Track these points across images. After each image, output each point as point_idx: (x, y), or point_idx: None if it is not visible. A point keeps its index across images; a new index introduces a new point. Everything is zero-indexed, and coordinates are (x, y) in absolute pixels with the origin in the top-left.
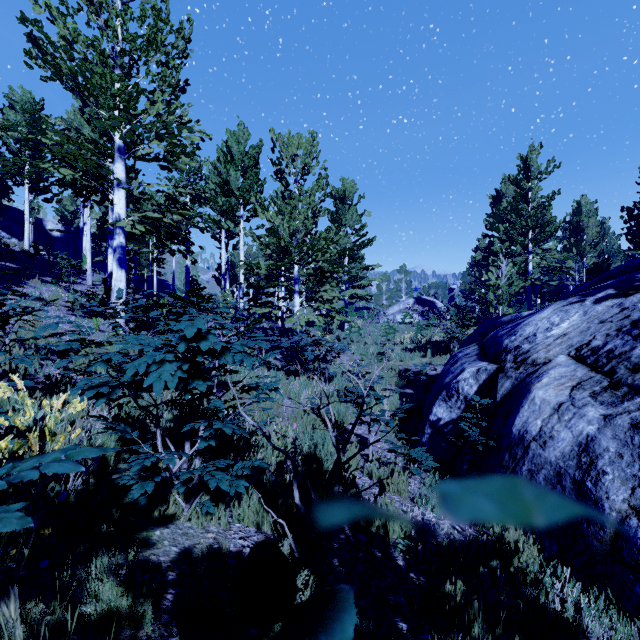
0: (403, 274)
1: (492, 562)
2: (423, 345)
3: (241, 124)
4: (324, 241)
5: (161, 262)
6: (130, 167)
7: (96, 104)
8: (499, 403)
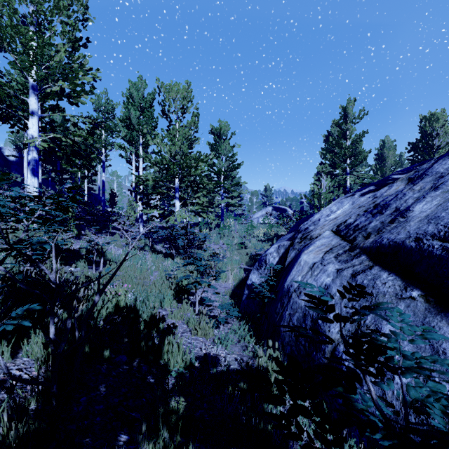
0: (268, 191)
1: (239, 384)
2: (272, 237)
3: (140, 77)
4: (193, 160)
5: (94, 181)
6: (53, 105)
7: (10, 50)
8: (285, 268)
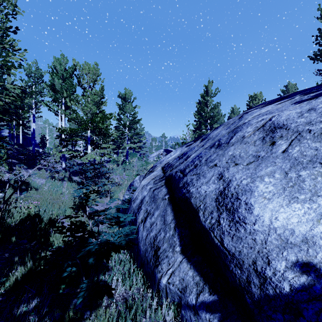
0: (163, 138)
1: None
2: None
3: (62, 55)
4: (99, 118)
5: (28, 127)
6: None
7: None
8: None
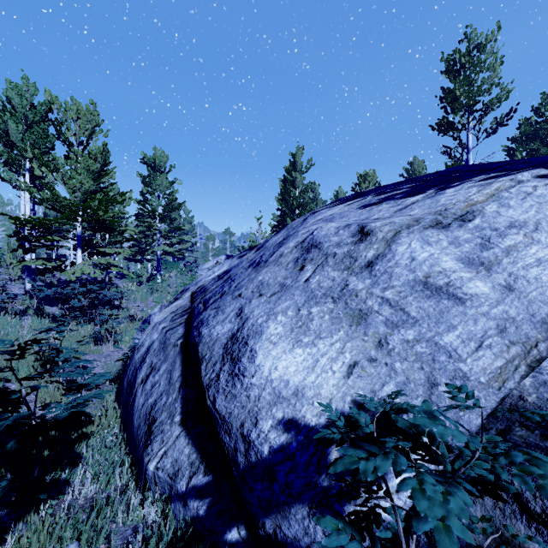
0: (228, 235)
1: (52, 432)
2: None
3: (25, 78)
4: (98, 201)
5: None
6: None
7: None
8: None
